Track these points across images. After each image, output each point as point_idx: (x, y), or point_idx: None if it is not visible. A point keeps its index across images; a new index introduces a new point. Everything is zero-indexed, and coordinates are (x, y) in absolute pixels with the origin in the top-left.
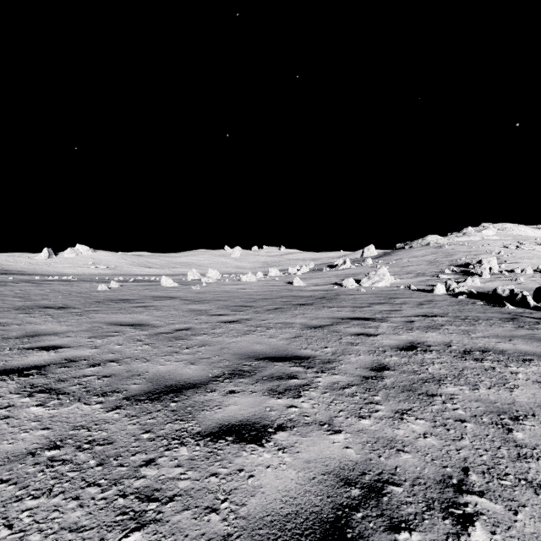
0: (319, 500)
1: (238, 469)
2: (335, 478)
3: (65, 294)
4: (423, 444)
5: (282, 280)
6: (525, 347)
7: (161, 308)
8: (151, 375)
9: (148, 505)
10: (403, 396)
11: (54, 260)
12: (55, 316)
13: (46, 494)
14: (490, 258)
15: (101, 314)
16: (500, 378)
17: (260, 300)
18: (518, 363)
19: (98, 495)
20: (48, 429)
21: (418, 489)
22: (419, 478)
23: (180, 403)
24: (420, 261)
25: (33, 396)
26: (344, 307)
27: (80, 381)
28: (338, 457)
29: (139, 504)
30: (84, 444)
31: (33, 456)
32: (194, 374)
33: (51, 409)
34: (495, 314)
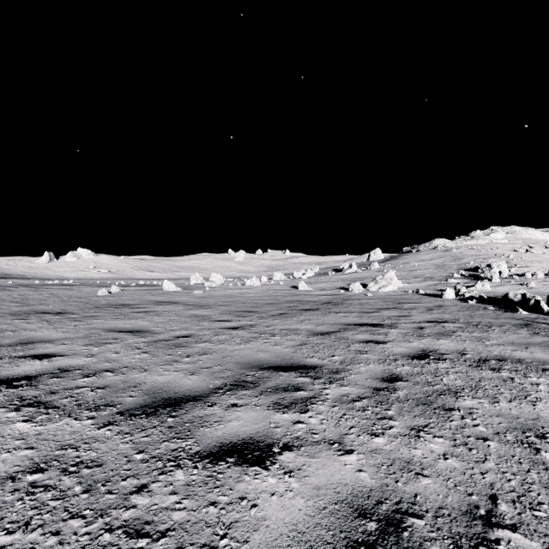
0: (330, 536)
1: (240, 497)
2: (348, 509)
3: (64, 299)
4: (443, 466)
5: (287, 284)
6: (543, 355)
7: (162, 314)
8: (148, 387)
9: (137, 541)
10: (418, 411)
11: (55, 264)
12: (52, 322)
13: (22, 529)
14: (500, 262)
15: (99, 320)
16: (520, 390)
17: (265, 305)
18: (538, 373)
19: (81, 530)
20: (32, 449)
21: (441, 521)
22: (442, 508)
23: (178, 418)
24: (428, 265)
25: (20, 410)
26: (351, 312)
27: (72, 393)
28: (351, 483)
29: (126, 540)
30: (70, 466)
31: (13, 481)
32: (194, 386)
33: (38, 425)
34: (508, 320)
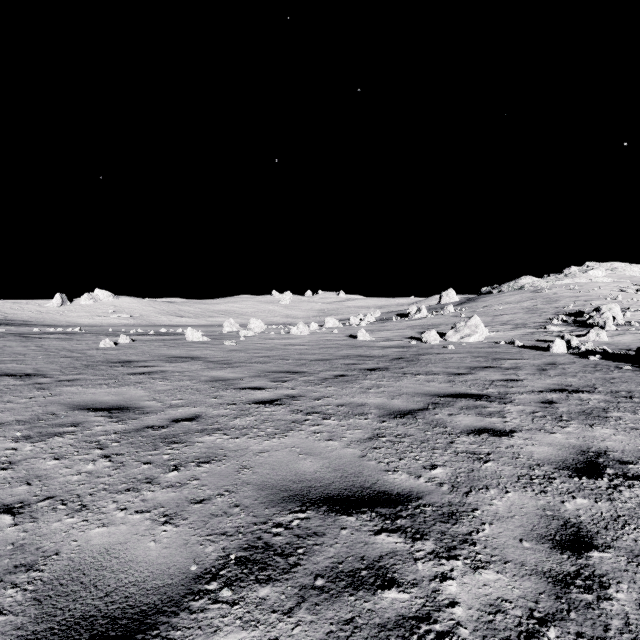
0: None
1: None
2: None
3: (51, 353)
4: None
5: (343, 332)
6: None
7: (169, 377)
8: (58, 568)
9: None
10: None
11: (68, 308)
12: (2, 391)
13: None
14: (611, 304)
15: (74, 388)
16: None
17: (314, 362)
18: None
19: None
20: None
21: None
22: None
23: None
24: (515, 309)
25: None
26: (434, 374)
27: None
28: None
29: None
30: None
31: None
32: (158, 565)
33: None
34: None
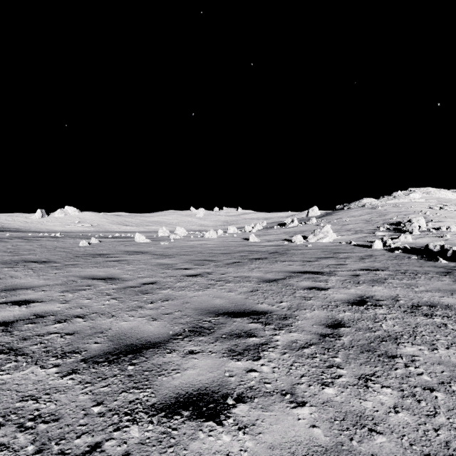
0: None
1: None
2: None
3: (50, 249)
4: (395, 421)
5: (239, 236)
6: None
7: (132, 263)
8: (113, 333)
9: None
10: (363, 358)
11: (46, 219)
12: (36, 270)
13: None
14: (419, 217)
15: (77, 268)
16: (454, 336)
17: (220, 255)
18: None
19: None
20: None
21: None
22: None
23: (138, 366)
24: (357, 220)
25: None
26: (295, 261)
27: (43, 340)
28: (305, 441)
29: None
30: (27, 421)
31: None
32: (155, 332)
33: (5, 374)
34: (431, 268)
